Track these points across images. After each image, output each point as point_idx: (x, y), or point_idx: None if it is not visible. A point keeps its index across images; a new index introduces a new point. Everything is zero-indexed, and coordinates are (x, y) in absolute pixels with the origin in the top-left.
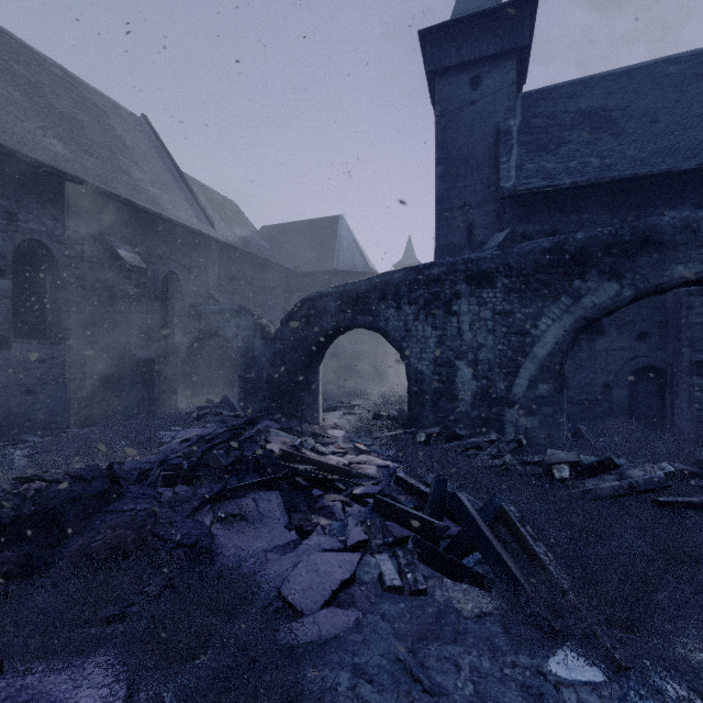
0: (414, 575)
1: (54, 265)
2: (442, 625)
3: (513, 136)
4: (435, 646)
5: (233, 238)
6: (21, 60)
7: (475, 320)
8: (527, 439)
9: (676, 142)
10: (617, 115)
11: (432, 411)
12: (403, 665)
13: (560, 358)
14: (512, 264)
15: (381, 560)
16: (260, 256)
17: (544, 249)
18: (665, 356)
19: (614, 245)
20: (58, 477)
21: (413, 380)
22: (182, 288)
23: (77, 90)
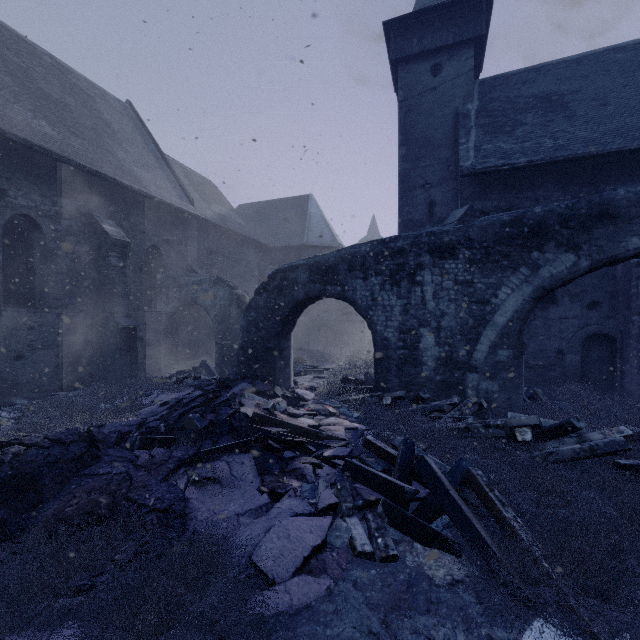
0: (385, 539)
1: (42, 238)
2: (414, 593)
3: (471, 119)
4: (408, 617)
5: (211, 215)
6: (13, 48)
7: (437, 289)
8: (488, 403)
9: (625, 123)
10: (569, 99)
11: (397, 375)
12: (376, 638)
13: (519, 326)
14: (473, 236)
15: (352, 524)
16: (236, 231)
17: (503, 223)
18: (615, 324)
19: (571, 218)
20: (38, 440)
21: (379, 346)
22: (164, 261)
23: (66, 77)
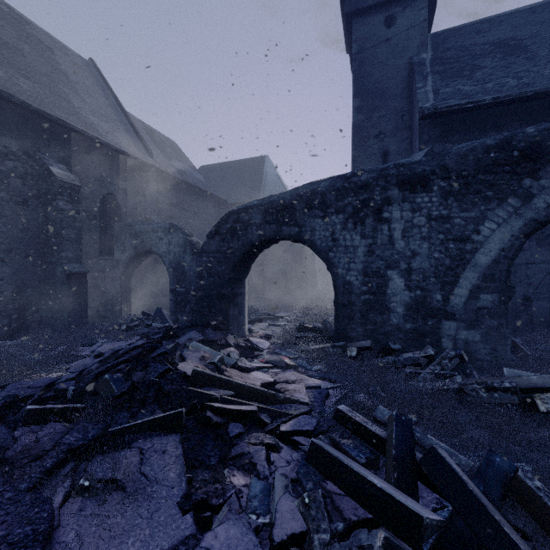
0: None
1: None
2: None
3: (427, 66)
4: None
5: (171, 169)
6: None
7: (407, 227)
8: (468, 354)
9: None
10: (528, 43)
11: (361, 323)
12: None
13: (507, 266)
14: (450, 165)
15: None
16: (195, 185)
17: (487, 147)
18: None
19: None
20: None
21: (341, 291)
22: (121, 209)
23: (23, 26)
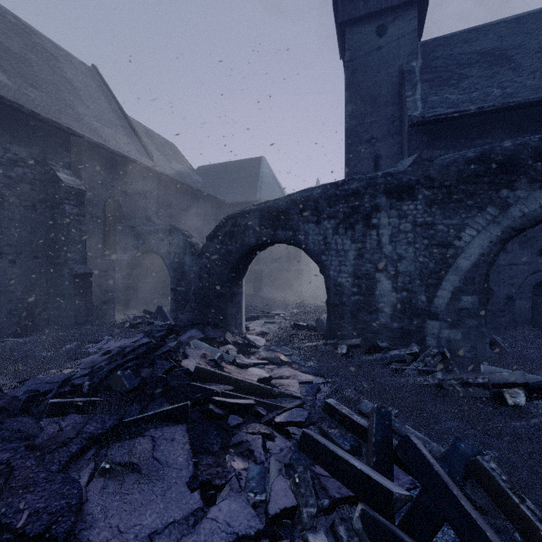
0: None
1: None
2: None
3: (416, 74)
4: None
5: (170, 171)
6: None
7: (394, 232)
8: (450, 352)
9: None
10: (513, 53)
11: (351, 322)
12: None
13: (486, 270)
14: (434, 175)
15: None
16: (194, 187)
17: (468, 159)
18: None
19: None
20: None
21: (332, 292)
22: (123, 211)
23: (29, 36)
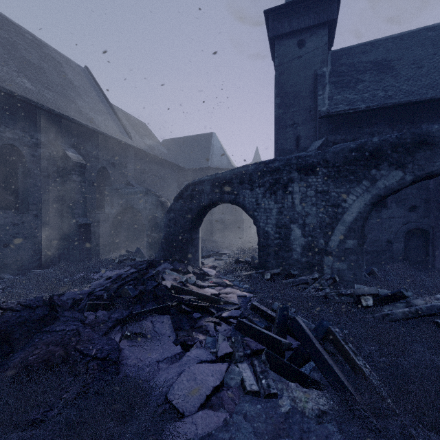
0: (267, 380)
1: (24, 161)
2: (290, 424)
3: (326, 78)
4: None
5: (144, 146)
6: (4, 28)
7: (303, 197)
8: (339, 277)
9: (435, 80)
10: (395, 64)
11: (274, 258)
12: None
13: (362, 222)
14: (329, 159)
15: (242, 368)
16: (161, 157)
17: (351, 149)
18: (428, 221)
19: (399, 145)
20: (12, 306)
21: (262, 237)
22: (110, 177)
23: (41, 49)
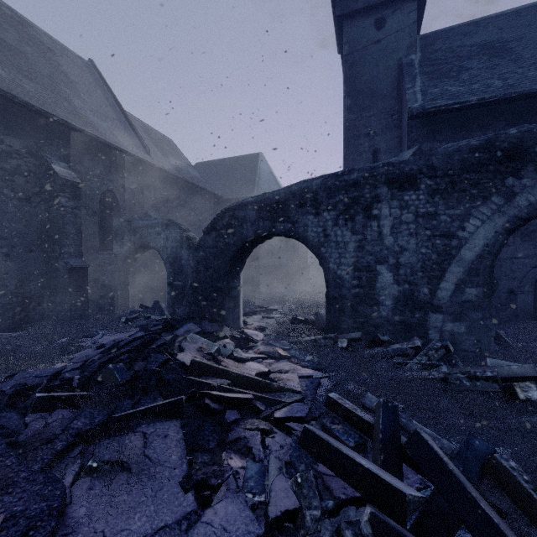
0: None
1: None
2: None
3: (416, 67)
4: None
5: (168, 166)
6: None
7: (396, 223)
8: (453, 346)
9: None
10: (513, 45)
11: (351, 316)
12: None
13: (491, 261)
14: (437, 164)
15: None
16: (192, 182)
17: (472, 147)
18: None
19: None
20: None
21: (332, 285)
22: (120, 205)
23: (25, 29)
